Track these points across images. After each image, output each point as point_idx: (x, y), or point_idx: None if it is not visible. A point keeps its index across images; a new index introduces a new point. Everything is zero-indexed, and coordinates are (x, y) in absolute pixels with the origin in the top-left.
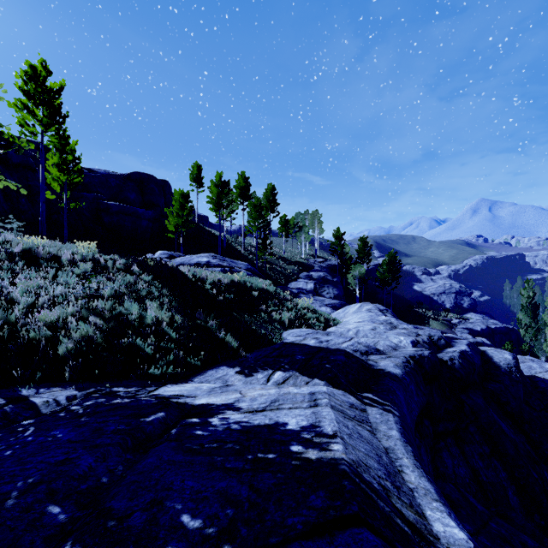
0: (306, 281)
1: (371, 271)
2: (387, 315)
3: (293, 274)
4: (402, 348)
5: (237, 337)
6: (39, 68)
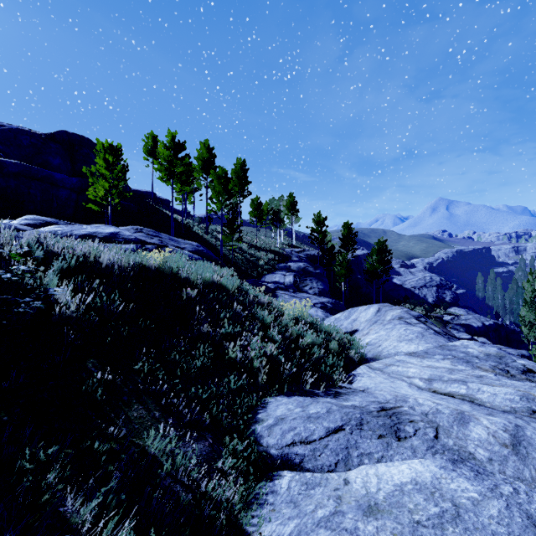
0: (283, 273)
1: (350, 263)
2: (433, 328)
3: (267, 265)
4: None
5: None
6: None
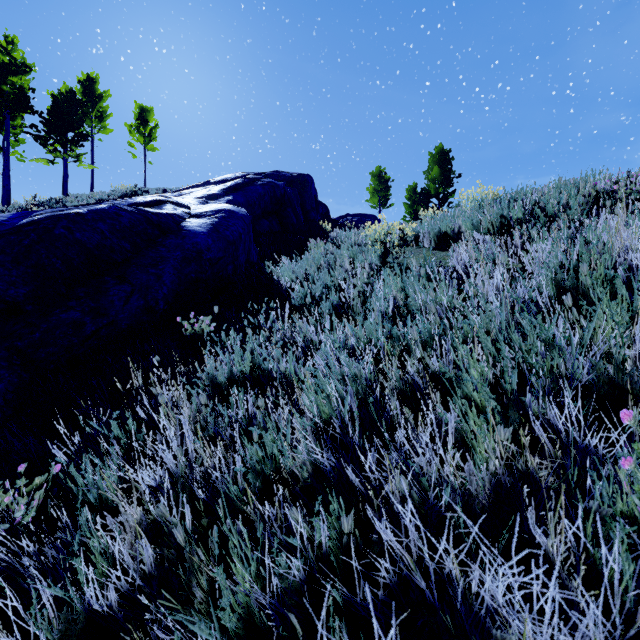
0: None
1: None
2: None
3: None
4: None
5: None
6: (414, 187)
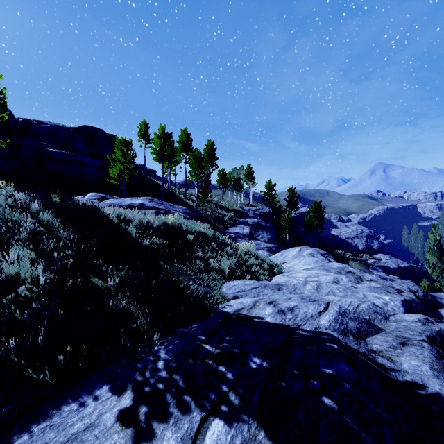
0: (242, 226)
1: (296, 219)
2: (330, 260)
3: (230, 220)
4: (391, 314)
5: (149, 308)
6: None
